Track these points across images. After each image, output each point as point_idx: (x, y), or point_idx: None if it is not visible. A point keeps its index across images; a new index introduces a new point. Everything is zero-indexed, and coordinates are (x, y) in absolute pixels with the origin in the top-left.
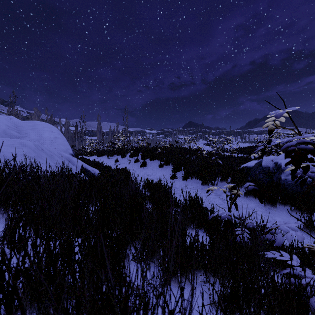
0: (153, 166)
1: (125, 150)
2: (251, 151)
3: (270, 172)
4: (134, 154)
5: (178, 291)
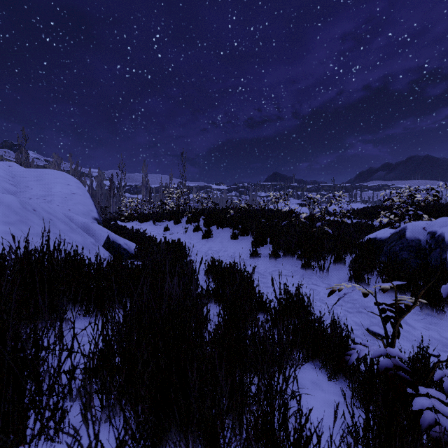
0: (222, 237)
1: (180, 213)
2: (370, 215)
3: (422, 248)
4: (193, 219)
5: None
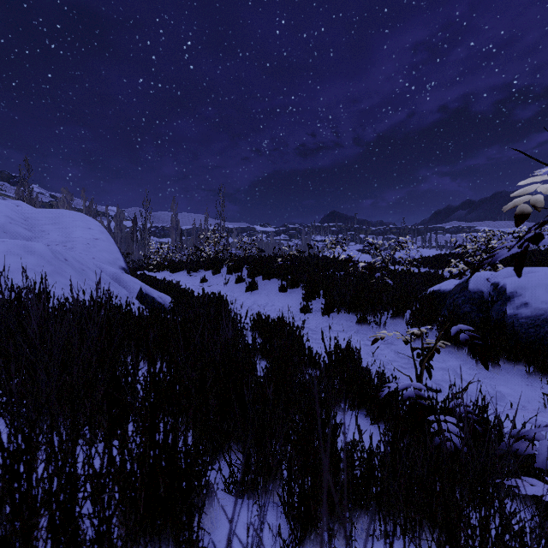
0: (268, 290)
1: (219, 261)
2: (442, 263)
3: (484, 301)
4: (234, 269)
5: None
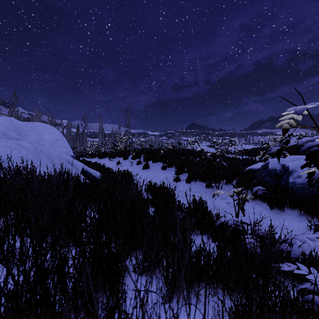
0: (155, 168)
1: (127, 152)
2: (255, 153)
3: (277, 175)
4: (136, 156)
5: (183, 307)
